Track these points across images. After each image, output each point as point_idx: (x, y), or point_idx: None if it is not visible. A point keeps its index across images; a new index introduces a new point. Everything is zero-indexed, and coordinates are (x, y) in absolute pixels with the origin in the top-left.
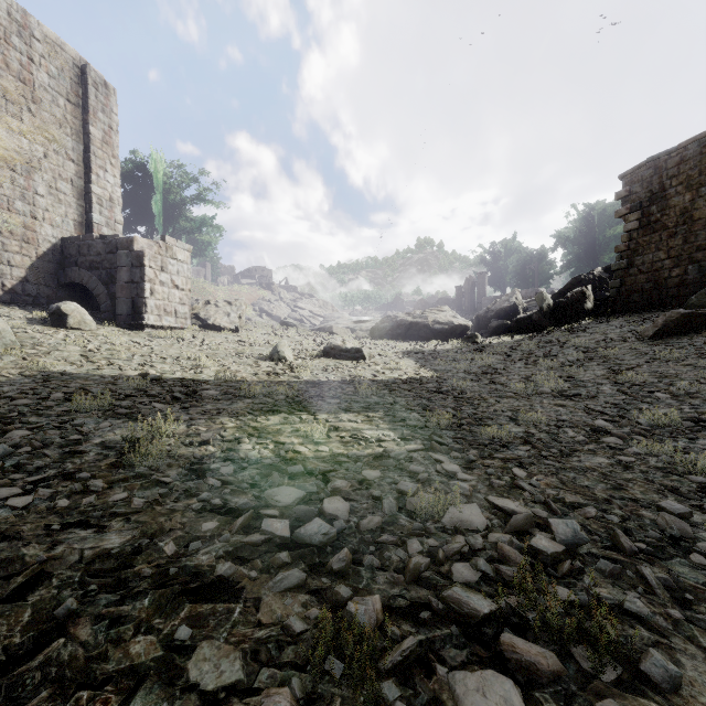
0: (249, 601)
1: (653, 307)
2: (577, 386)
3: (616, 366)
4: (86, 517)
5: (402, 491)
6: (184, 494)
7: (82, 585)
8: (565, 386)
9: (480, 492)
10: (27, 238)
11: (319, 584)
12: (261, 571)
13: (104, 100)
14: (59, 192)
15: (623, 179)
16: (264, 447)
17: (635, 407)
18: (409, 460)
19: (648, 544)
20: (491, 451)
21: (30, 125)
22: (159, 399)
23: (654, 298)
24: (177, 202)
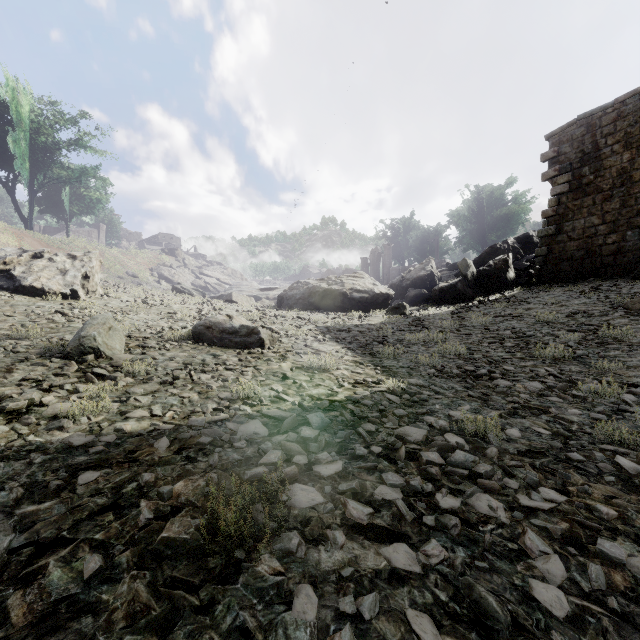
0: None
1: (585, 276)
2: None
3: None
4: None
5: None
6: None
7: None
8: None
9: None
10: None
11: None
12: None
13: None
14: None
15: (551, 139)
16: None
17: None
18: None
19: None
20: None
21: None
22: None
23: (586, 267)
24: (47, 144)
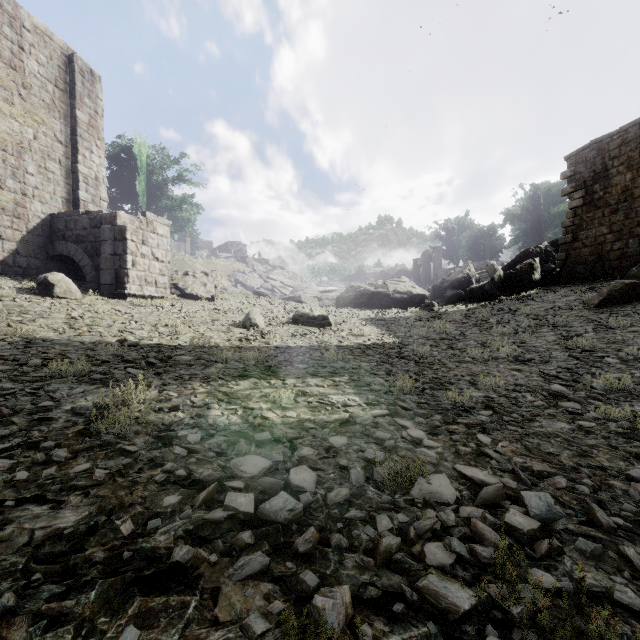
0: (207, 592)
1: (596, 277)
2: (530, 351)
3: (565, 333)
4: (43, 491)
5: (369, 459)
6: (149, 464)
7: (25, 573)
8: (519, 351)
9: (447, 460)
10: (17, 214)
11: (283, 569)
12: (222, 554)
13: (90, 87)
14: (47, 171)
15: (568, 160)
16: (232, 413)
17: (588, 372)
18: (375, 426)
19: (624, 518)
20: (454, 416)
21: (20, 109)
22: (134, 365)
23: (597, 269)
24: (159, 182)
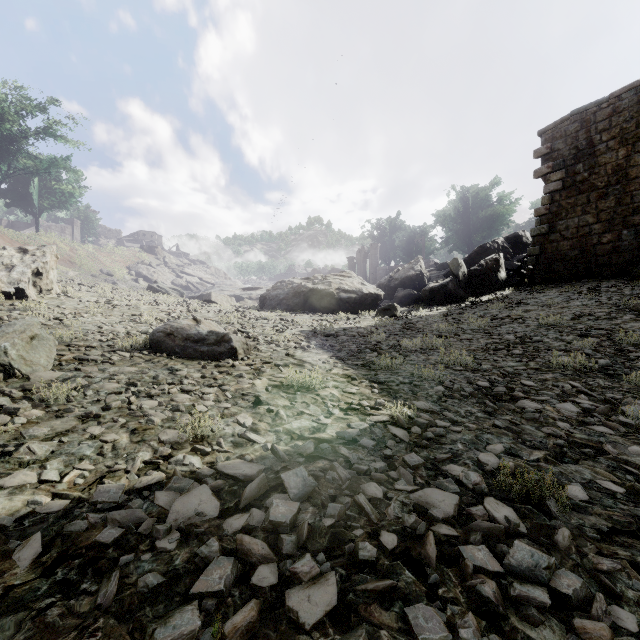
0: None
1: (579, 277)
2: None
3: None
4: None
5: None
6: None
7: None
8: None
9: None
10: None
11: None
12: None
13: None
14: None
15: (543, 135)
16: None
17: None
18: None
19: None
20: None
21: None
22: None
23: (581, 267)
24: (11, 132)
